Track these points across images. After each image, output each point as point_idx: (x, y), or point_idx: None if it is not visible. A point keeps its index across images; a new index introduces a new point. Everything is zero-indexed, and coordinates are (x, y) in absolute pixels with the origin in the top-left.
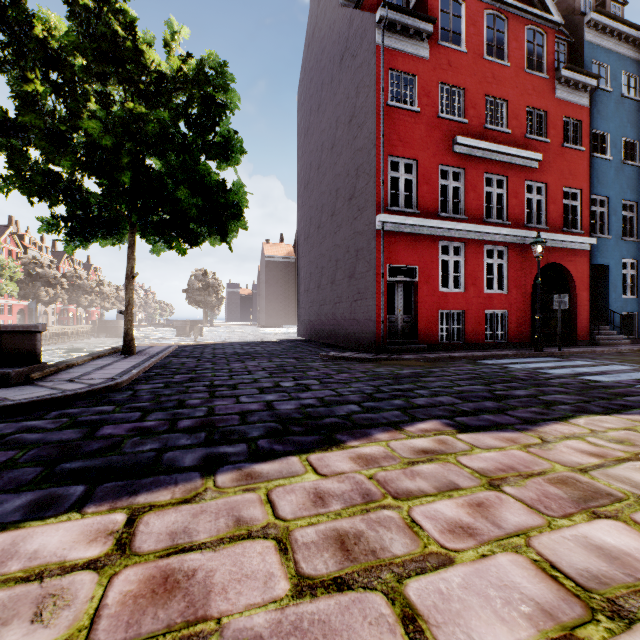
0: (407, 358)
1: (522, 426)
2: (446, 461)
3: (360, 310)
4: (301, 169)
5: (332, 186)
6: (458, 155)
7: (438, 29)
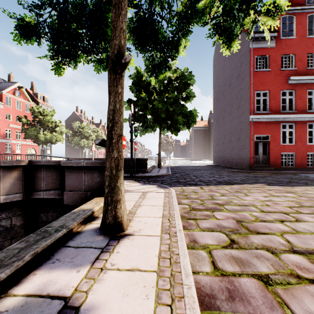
0: (262, 172)
1: (289, 186)
2: (261, 188)
3: (242, 153)
4: (214, 93)
5: (229, 102)
6: (291, 84)
7: (280, 32)
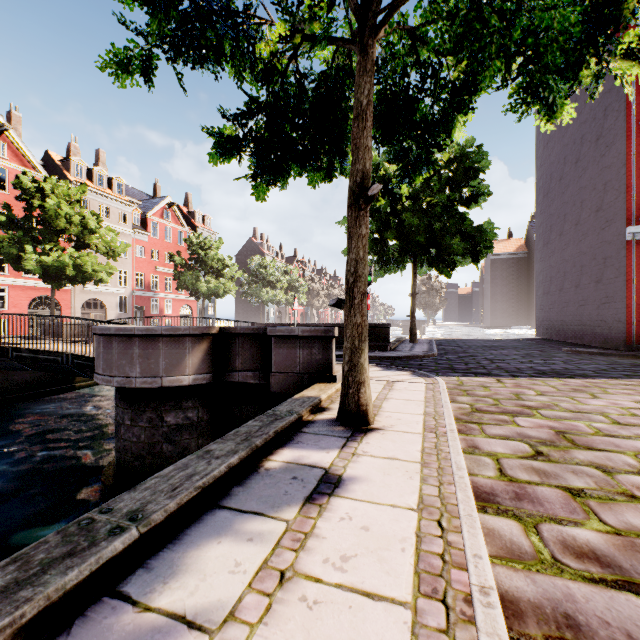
0: None
1: None
2: (636, 386)
3: (608, 312)
4: (539, 179)
5: (576, 198)
6: None
7: None
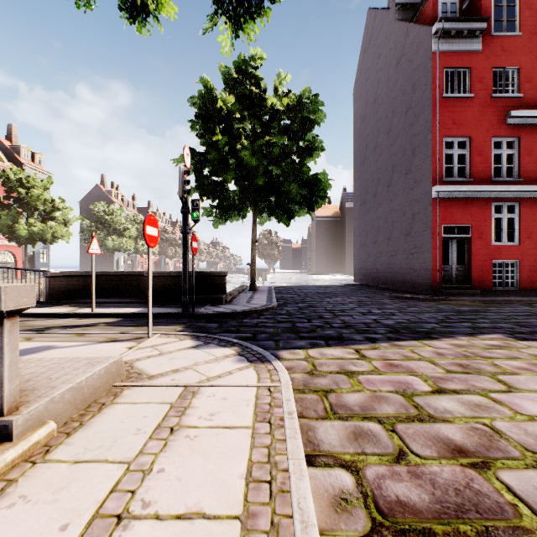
0: (463, 299)
1: None
2: (510, 350)
3: (416, 261)
4: (357, 149)
5: (388, 163)
6: (512, 126)
7: (491, 23)
